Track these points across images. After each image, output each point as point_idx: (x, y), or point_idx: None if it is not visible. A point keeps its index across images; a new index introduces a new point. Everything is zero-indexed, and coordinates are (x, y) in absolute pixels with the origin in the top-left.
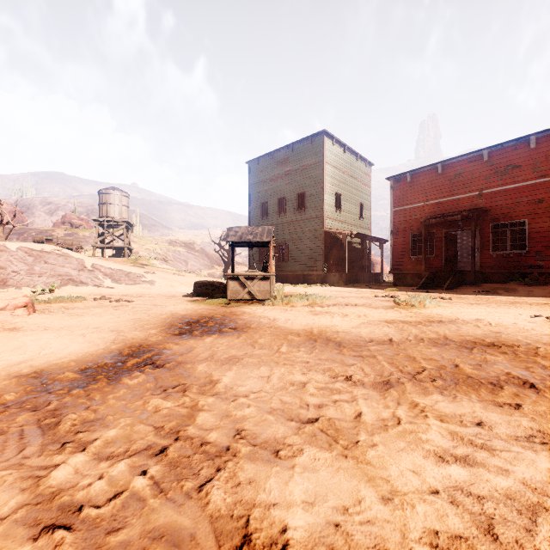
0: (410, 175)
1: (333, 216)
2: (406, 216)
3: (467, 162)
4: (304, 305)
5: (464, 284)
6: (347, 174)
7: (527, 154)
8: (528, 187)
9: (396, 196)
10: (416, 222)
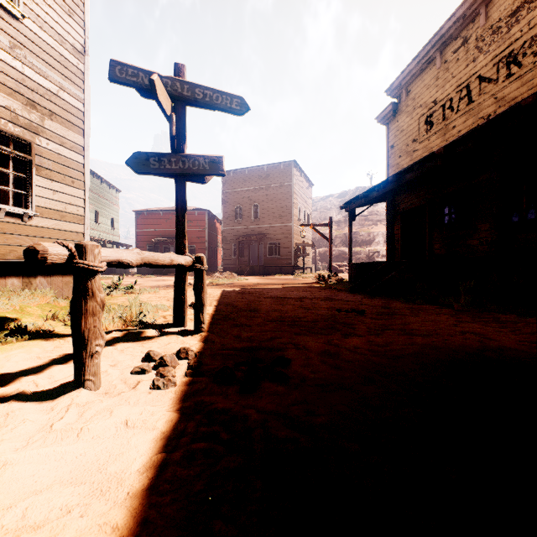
0: (147, 213)
1: (93, 227)
2: (145, 235)
3: (174, 214)
4: (107, 280)
5: (171, 273)
6: (103, 198)
7: (195, 217)
8: (196, 232)
9: (139, 222)
10: (150, 239)
